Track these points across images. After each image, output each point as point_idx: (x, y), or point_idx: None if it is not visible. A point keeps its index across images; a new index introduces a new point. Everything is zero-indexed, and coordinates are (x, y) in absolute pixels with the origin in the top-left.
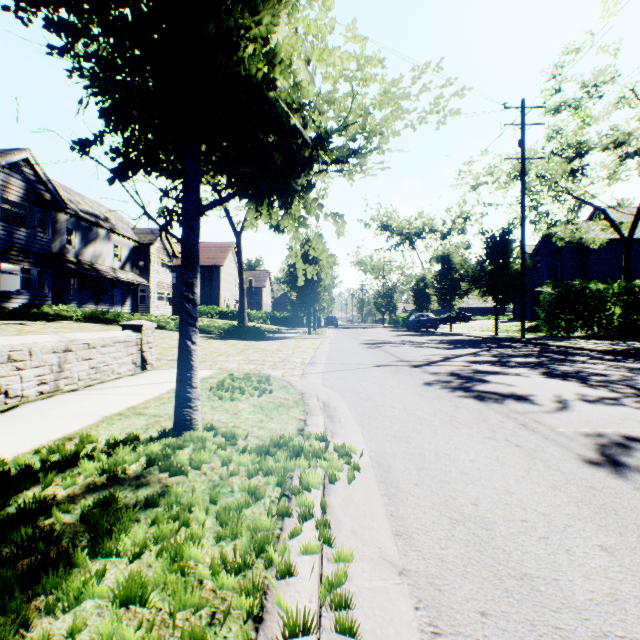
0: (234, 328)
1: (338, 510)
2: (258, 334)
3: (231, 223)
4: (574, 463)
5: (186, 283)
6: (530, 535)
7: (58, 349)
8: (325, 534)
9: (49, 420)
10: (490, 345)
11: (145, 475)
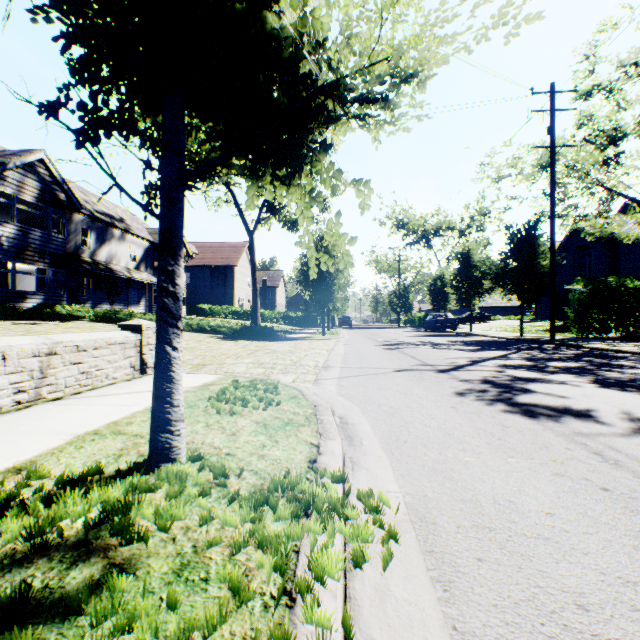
0: (246, 328)
1: (368, 613)
2: (270, 334)
3: (244, 222)
4: None
5: (165, 271)
6: None
7: (40, 352)
8: None
9: (9, 440)
10: (518, 347)
11: (89, 540)
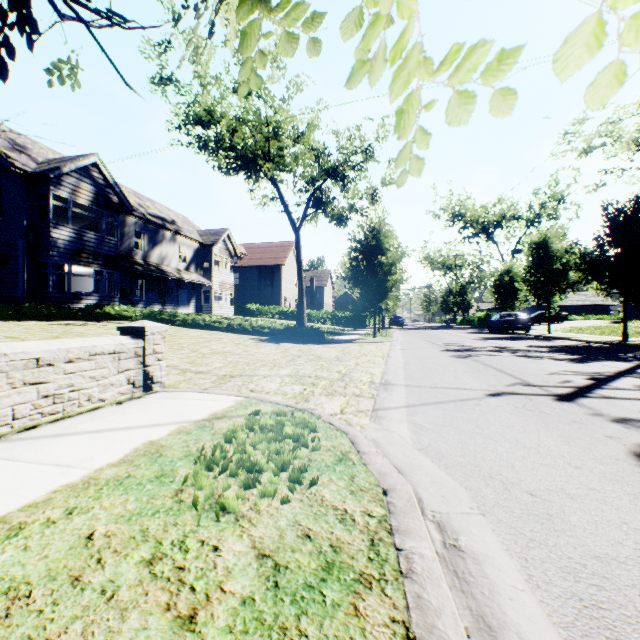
0: (289, 329)
1: None
2: (315, 336)
3: (289, 218)
4: None
5: None
6: None
7: None
8: None
9: None
10: (635, 356)
11: None
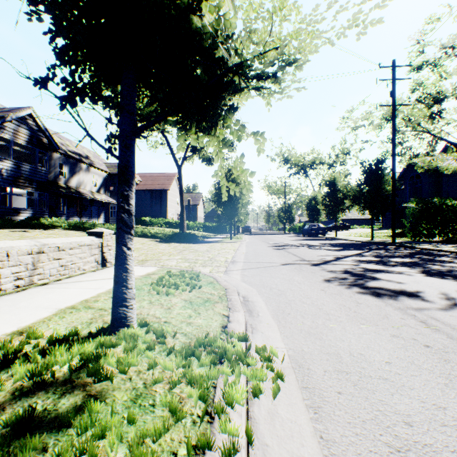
0: (176, 234)
1: (263, 427)
2: (193, 239)
3: (174, 158)
4: None
5: (122, 195)
6: None
7: (32, 251)
8: None
9: (13, 312)
10: (369, 247)
11: (72, 379)
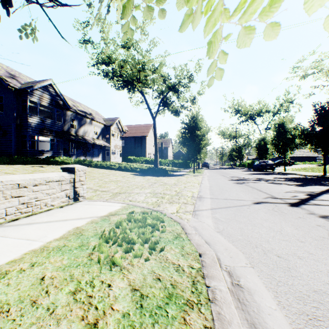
0: (150, 169)
1: None
2: (163, 173)
3: (150, 112)
4: None
5: None
6: None
7: None
8: None
9: None
10: None
11: None
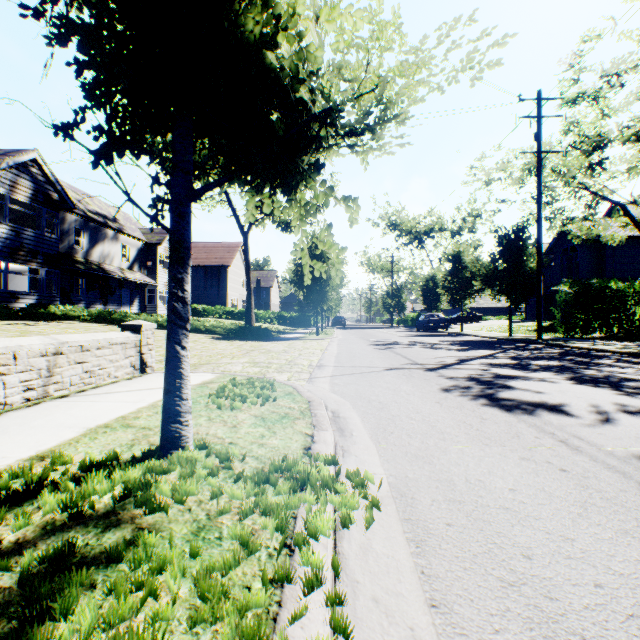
0: (240, 328)
1: (354, 563)
2: (265, 334)
3: (238, 222)
4: (639, 496)
5: (175, 279)
6: (613, 611)
7: (47, 352)
8: (339, 620)
9: (27, 433)
10: (505, 346)
11: (117, 511)
